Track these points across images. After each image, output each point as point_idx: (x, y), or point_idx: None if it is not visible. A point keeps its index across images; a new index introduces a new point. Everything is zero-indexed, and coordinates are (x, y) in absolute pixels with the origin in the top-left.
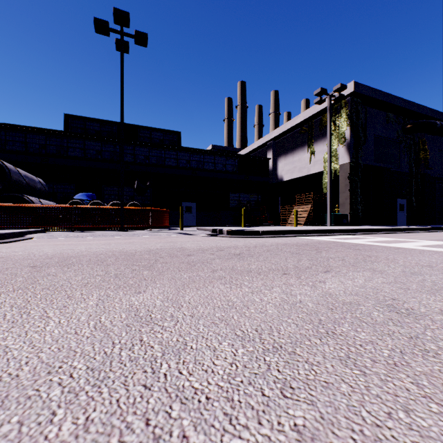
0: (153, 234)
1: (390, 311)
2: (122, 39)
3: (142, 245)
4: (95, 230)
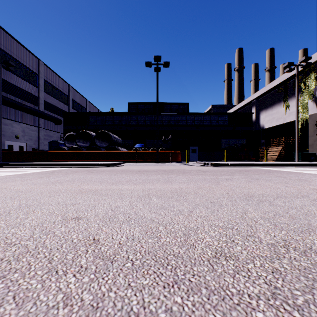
0: (172, 164)
1: (225, 179)
2: (157, 68)
3: (167, 168)
4: (145, 163)
